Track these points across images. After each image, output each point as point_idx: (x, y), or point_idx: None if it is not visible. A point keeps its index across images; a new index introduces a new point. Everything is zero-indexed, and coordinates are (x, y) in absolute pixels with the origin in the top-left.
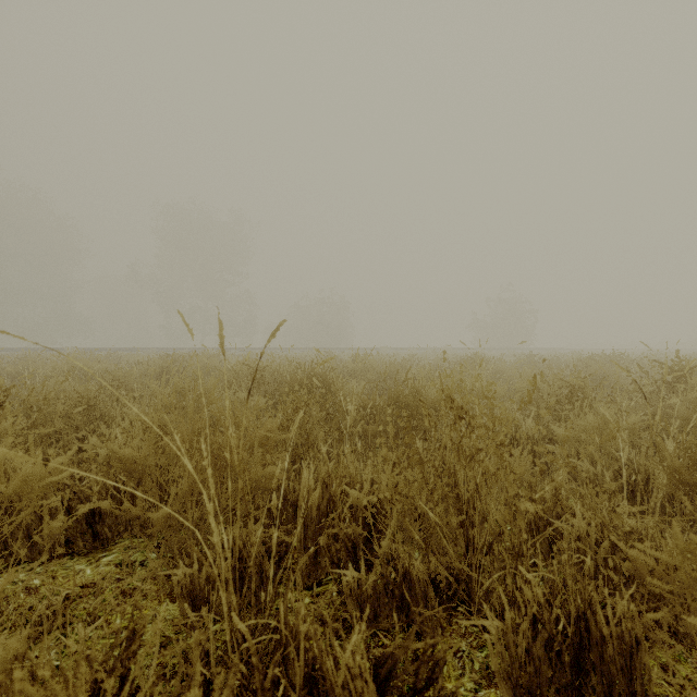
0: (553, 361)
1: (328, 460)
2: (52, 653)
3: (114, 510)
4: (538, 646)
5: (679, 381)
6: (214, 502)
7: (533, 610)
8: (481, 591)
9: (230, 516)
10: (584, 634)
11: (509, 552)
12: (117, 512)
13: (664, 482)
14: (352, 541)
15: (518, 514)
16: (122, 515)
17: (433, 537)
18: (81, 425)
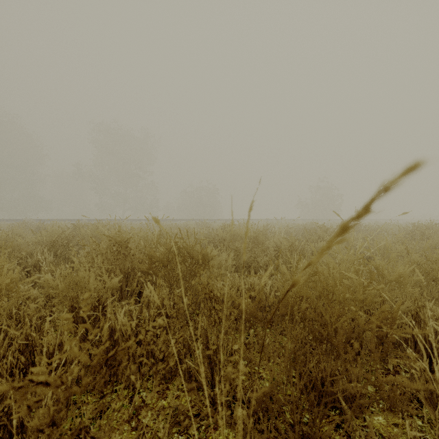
0: (376, 229)
1: None
2: None
3: None
4: None
5: None
6: None
7: None
8: None
9: None
10: None
11: None
12: None
13: None
14: None
15: None
16: None
17: None
18: None
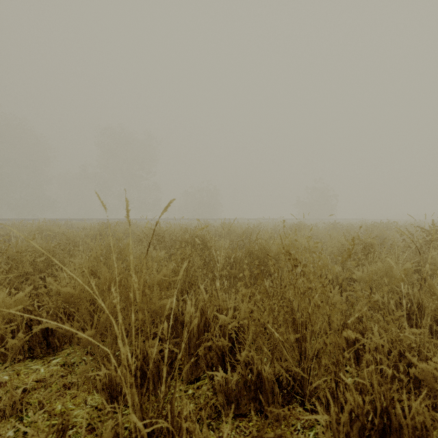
0: (349, 226)
1: (205, 293)
2: (11, 432)
3: (58, 329)
4: (354, 431)
5: (434, 240)
6: (127, 323)
7: (350, 406)
8: (311, 388)
9: (133, 339)
10: (386, 422)
11: (329, 359)
12: (60, 331)
13: (432, 309)
14: (221, 351)
15: (341, 338)
16: (63, 333)
17: (277, 348)
18: (43, 269)
